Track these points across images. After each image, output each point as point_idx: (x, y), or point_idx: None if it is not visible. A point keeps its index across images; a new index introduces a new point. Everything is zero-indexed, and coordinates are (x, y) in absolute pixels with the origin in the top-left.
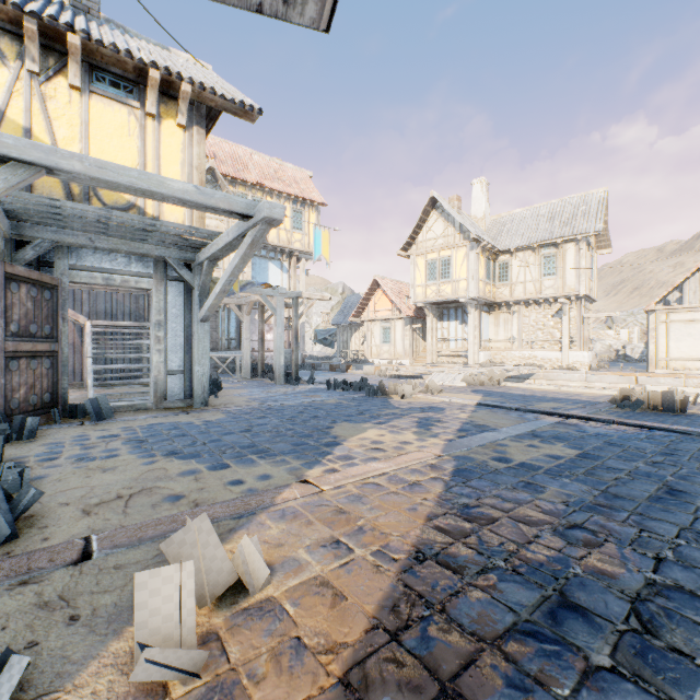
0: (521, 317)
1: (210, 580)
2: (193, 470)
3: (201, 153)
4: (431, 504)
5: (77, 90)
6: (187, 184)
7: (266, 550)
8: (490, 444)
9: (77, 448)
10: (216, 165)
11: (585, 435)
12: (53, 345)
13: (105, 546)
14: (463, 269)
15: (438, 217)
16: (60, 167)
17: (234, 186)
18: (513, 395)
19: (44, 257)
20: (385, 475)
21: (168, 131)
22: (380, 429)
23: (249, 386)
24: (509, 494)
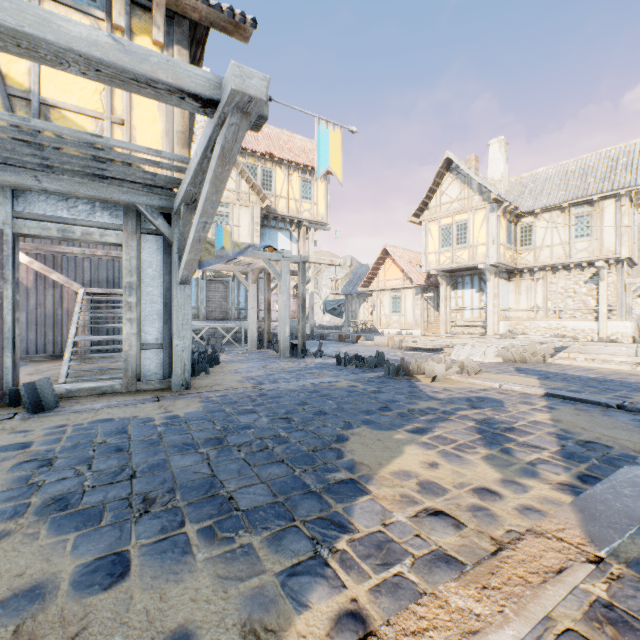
0: (546, 284)
1: None
2: (36, 590)
3: None
4: None
5: None
6: (97, 31)
7: None
8: None
9: None
10: None
11: None
12: None
13: None
14: (481, 233)
15: (452, 179)
16: None
17: (244, 157)
18: (580, 378)
19: None
20: None
21: None
22: (423, 447)
23: (251, 359)
24: None
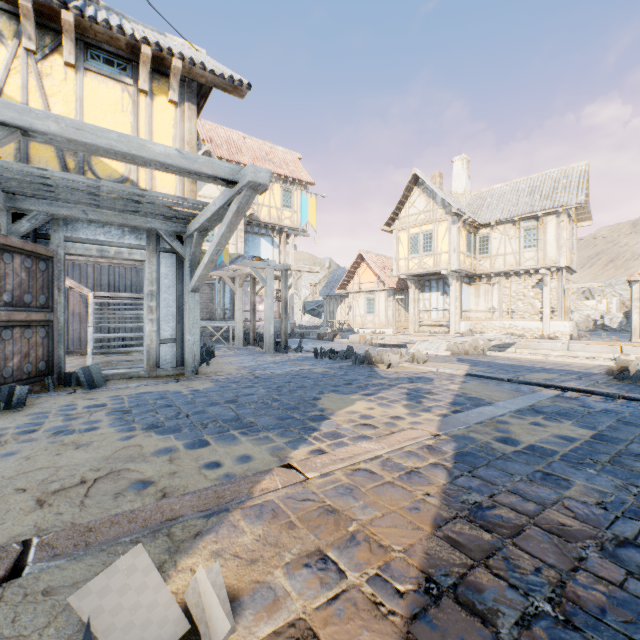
0: (501, 288)
1: (148, 636)
2: (169, 448)
3: (192, 129)
4: (436, 502)
5: (72, 67)
6: (169, 147)
7: (235, 570)
8: (489, 421)
9: (59, 420)
10: (212, 149)
11: (593, 412)
12: (48, 314)
13: (43, 556)
14: (444, 242)
15: (420, 193)
16: (35, 128)
17: None
18: (500, 365)
19: (40, 230)
20: (378, 459)
21: (161, 107)
22: (368, 401)
23: (241, 354)
24: (527, 490)
